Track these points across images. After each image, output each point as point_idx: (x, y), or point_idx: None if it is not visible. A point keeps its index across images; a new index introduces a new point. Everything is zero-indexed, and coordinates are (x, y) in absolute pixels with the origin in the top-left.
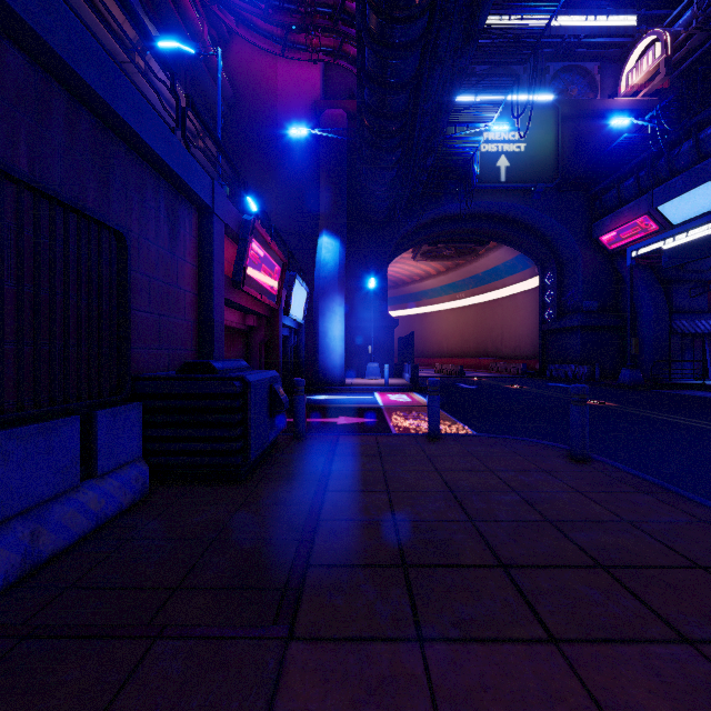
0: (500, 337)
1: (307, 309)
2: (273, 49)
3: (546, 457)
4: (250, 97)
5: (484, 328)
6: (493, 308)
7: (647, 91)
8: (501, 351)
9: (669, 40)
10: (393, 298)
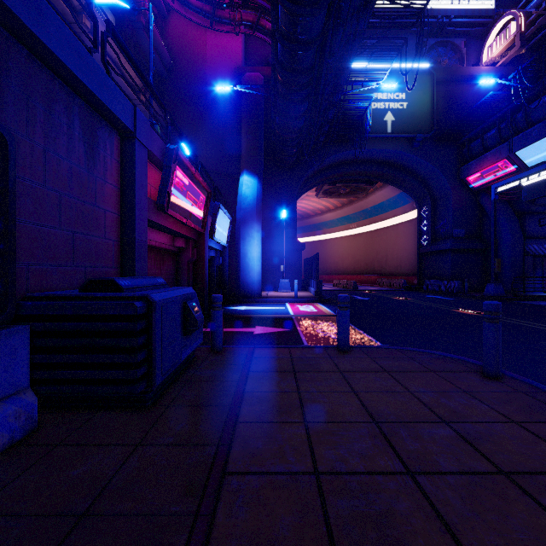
0: (385, 258)
1: (230, 235)
2: (203, 22)
3: (458, 373)
4: (185, 62)
5: (372, 251)
6: (379, 235)
7: (504, 61)
8: (385, 269)
9: (523, 19)
10: (300, 228)
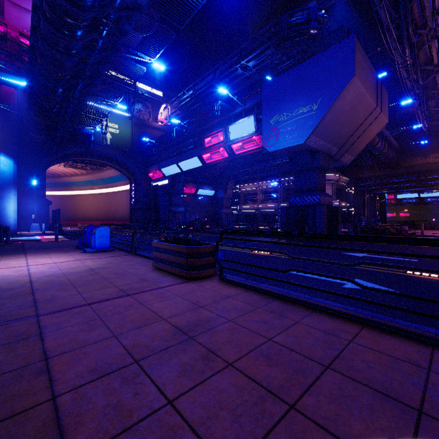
0: (116, 210)
1: None
2: None
3: None
4: None
5: (108, 205)
6: (113, 196)
7: (165, 123)
8: (116, 217)
9: (170, 109)
10: (52, 183)
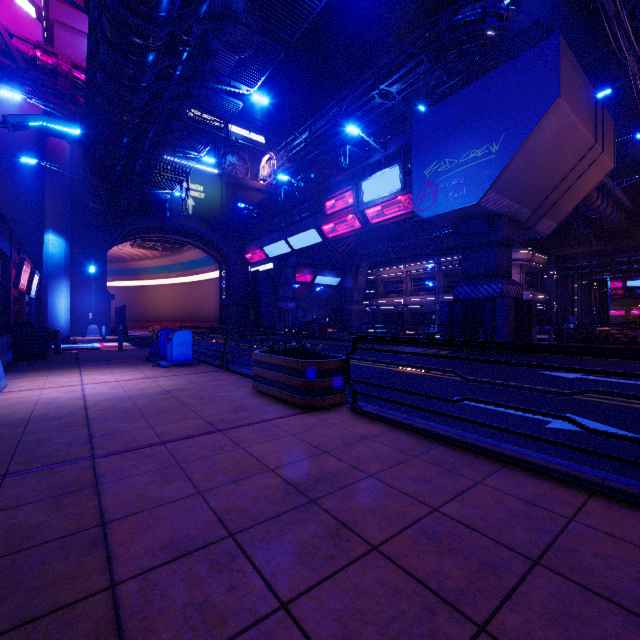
0: (200, 307)
1: None
2: None
3: None
4: None
5: (190, 300)
6: (196, 287)
7: (268, 182)
8: (201, 317)
9: (275, 162)
10: (115, 270)
